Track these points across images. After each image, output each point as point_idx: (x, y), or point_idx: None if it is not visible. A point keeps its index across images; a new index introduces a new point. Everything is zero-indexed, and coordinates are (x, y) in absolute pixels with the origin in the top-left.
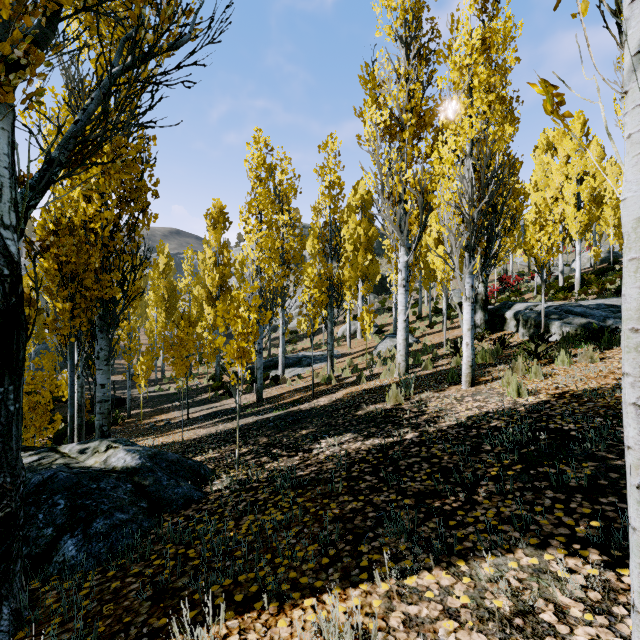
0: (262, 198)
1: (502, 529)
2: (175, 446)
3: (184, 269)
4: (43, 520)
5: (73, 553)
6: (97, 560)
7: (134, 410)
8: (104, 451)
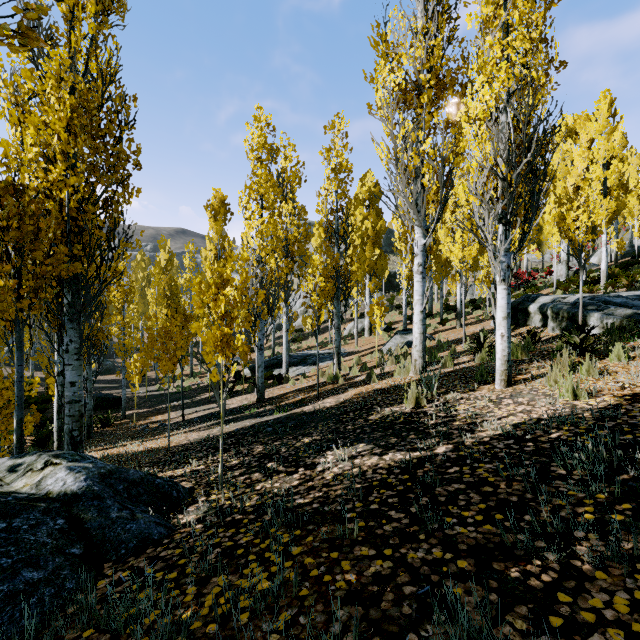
0: (263, 181)
1: None
2: (160, 453)
3: (185, 264)
4: None
5: None
6: None
7: (131, 410)
8: (40, 469)
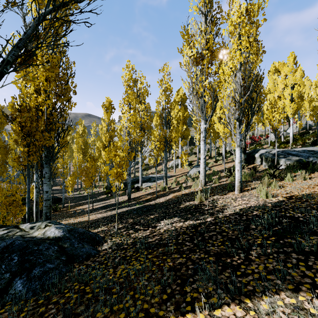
0: (130, 96)
1: (269, 278)
2: (85, 223)
3: (91, 133)
4: (4, 269)
5: (20, 288)
6: (34, 292)
7: (66, 204)
8: (43, 228)
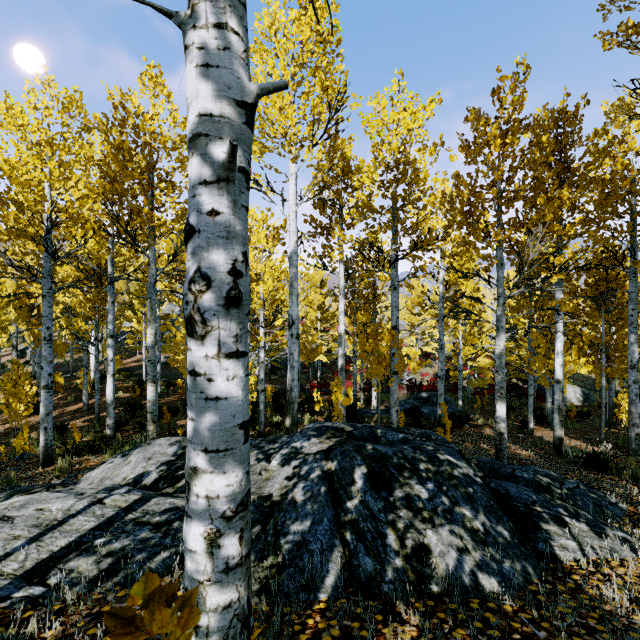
0: None
1: None
2: None
3: None
4: None
5: None
6: None
7: None
8: None
